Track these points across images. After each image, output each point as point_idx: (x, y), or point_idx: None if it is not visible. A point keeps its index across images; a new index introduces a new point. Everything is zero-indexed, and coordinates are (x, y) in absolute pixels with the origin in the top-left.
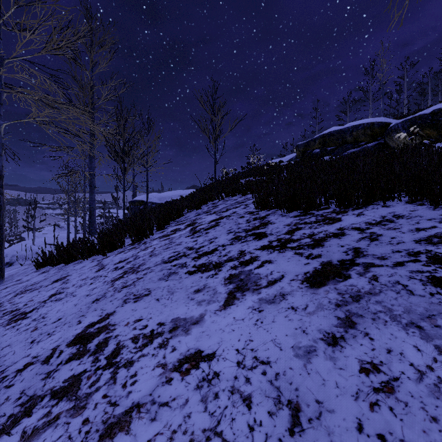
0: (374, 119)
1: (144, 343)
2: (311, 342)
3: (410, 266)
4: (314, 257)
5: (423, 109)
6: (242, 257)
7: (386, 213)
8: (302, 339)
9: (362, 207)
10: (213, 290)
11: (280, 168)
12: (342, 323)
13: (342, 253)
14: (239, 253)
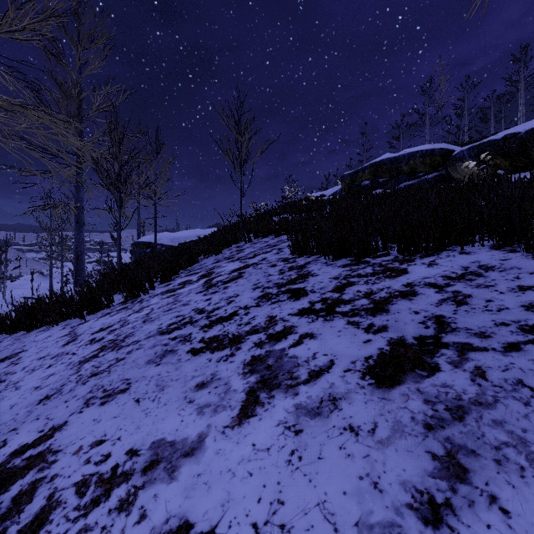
0: (434, 145)
1: (95, 497)
2: (391, 515)
3: (532, 352)
4: (377, 331)
5: (487, 136)
6: (272, 328)
7: (468, 263)
8: (373, 504)
9: (434, 254)
10: (224, 385)
11: (322, 203)
12: (443, 469)
13: (418, 324)
14: (267, 320)
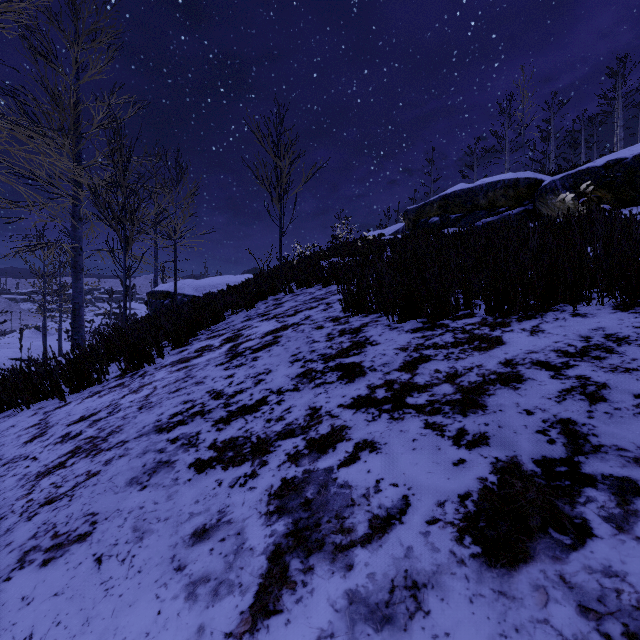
0: (518, 174)
1: None
2: None
3: None
4: (473, 443)
5: (579, 165)
6: (314, 428)
7: (587, 331)
8: None
9: (535, 315)
10: (236, 535)
11: (382, 244)
12: None
13: (535, 434)
14: (308, 413)
